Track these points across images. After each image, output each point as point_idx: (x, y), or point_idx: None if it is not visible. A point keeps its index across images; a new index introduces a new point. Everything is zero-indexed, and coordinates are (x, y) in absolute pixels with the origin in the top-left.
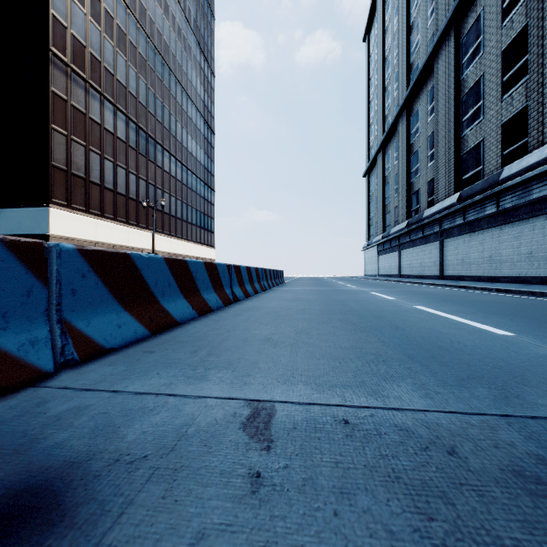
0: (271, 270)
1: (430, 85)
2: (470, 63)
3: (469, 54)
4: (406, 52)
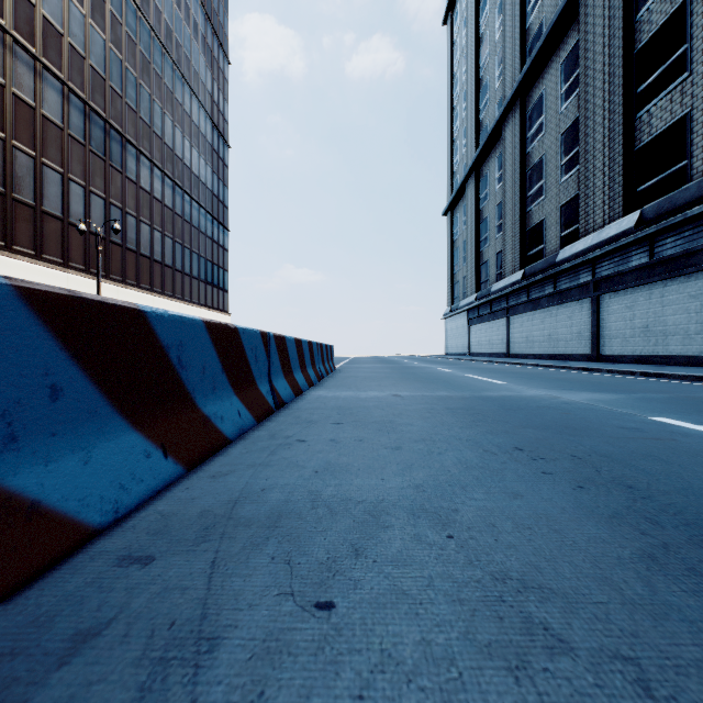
0: (303, 342)
1: (565, 51)
2: None
3: None
4: (519, 12)
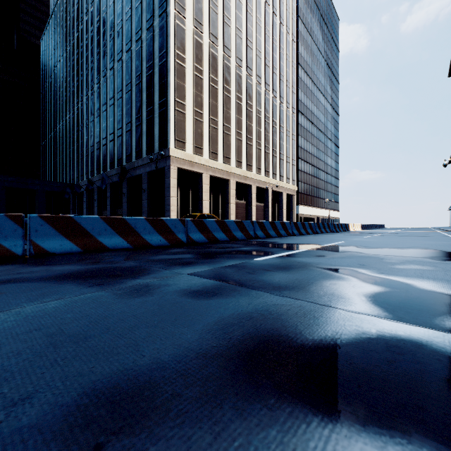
0: (380, 224)
1: None
2: None
3: None
4: None
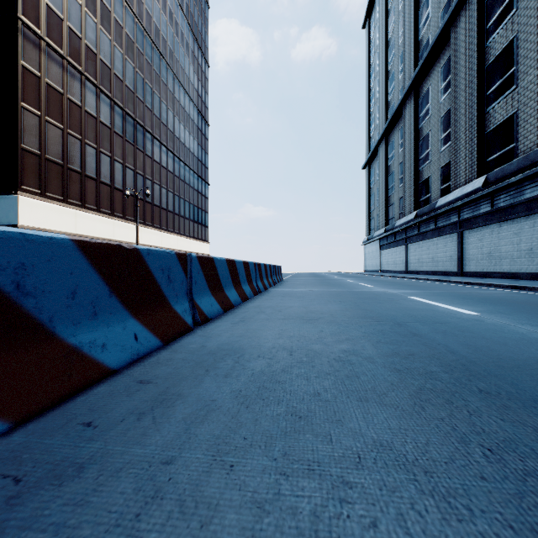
0: (267, 265)
1: (443, 59)
2: (498, 25)
3: (497, 15)
4: (414, 28)
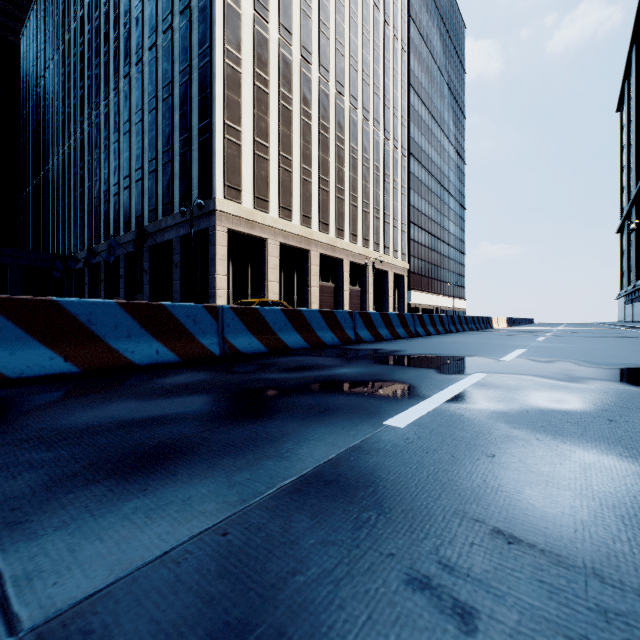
0: (529, 319)
1: None
2: None
3: None
4: (635, 165)
